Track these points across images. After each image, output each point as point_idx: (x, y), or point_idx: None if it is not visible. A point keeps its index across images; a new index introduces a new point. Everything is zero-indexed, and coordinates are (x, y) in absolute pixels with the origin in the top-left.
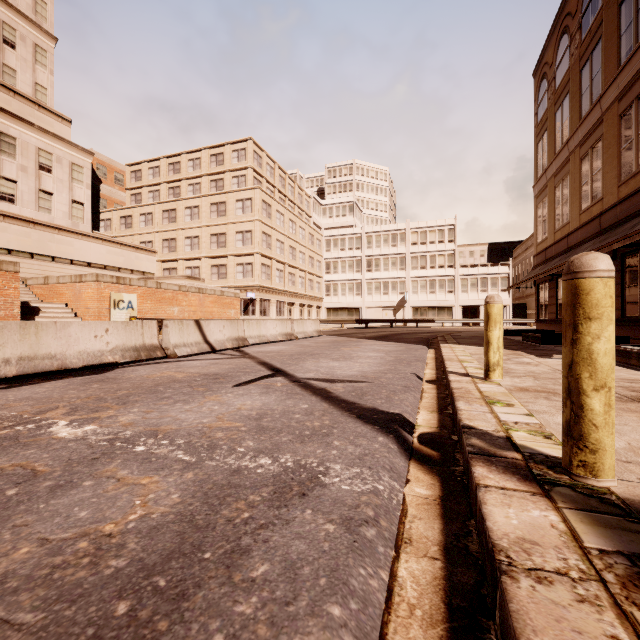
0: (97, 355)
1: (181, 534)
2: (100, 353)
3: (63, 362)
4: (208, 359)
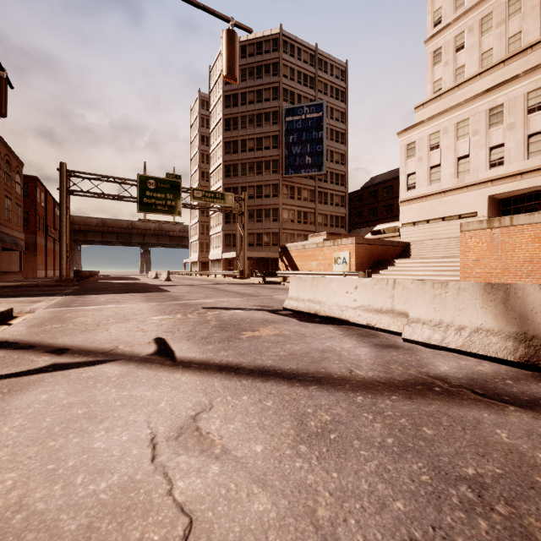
0: (341, 310)
1: (62, 320)
2: (345, 308)
3: (320, 309)
4: (388, 353)
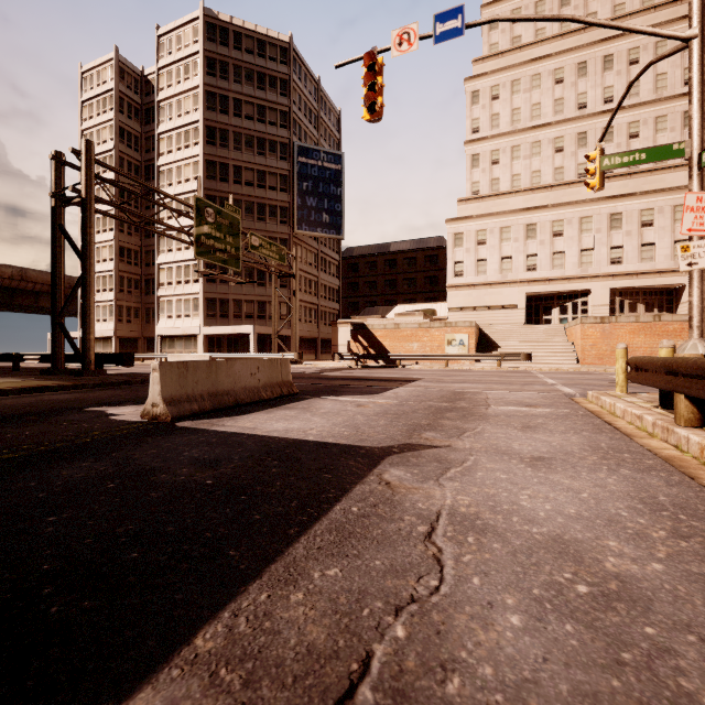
0: None
1: None
2: None
3: None
4: None
